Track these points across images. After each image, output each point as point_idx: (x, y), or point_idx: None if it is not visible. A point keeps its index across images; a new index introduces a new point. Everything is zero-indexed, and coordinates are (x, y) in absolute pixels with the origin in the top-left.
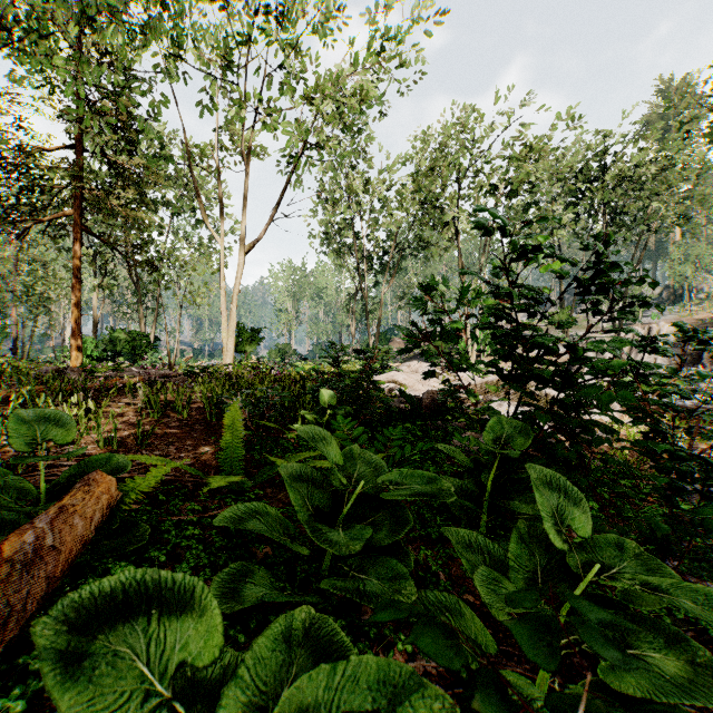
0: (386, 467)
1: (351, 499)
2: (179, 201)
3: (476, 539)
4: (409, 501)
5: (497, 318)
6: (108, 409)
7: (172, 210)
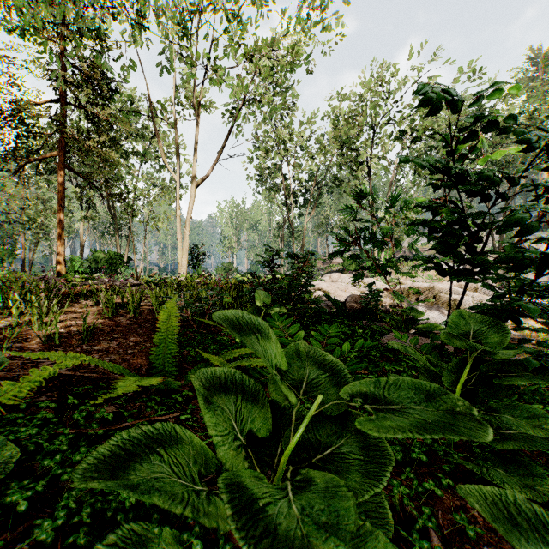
0: (347, 372)
1: (304, 427)
2: (146, 150)
3: (520, 503)
4: (357, 407)
5: (439, 211)
6: (72, 309)
7: (140, 157)
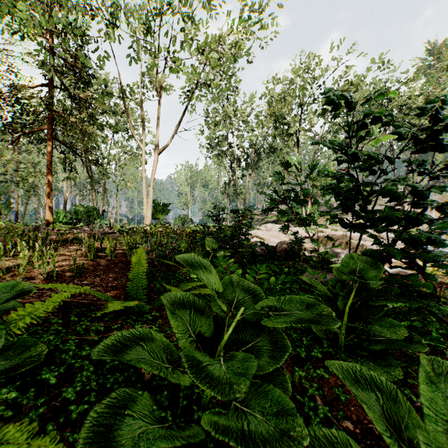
0: (263, 295)
1: (233, 327)
2: (118, 123)
3: (362, 371)
4: None
5: (341, 180)
6: (61, 253)
7: (113, 129)
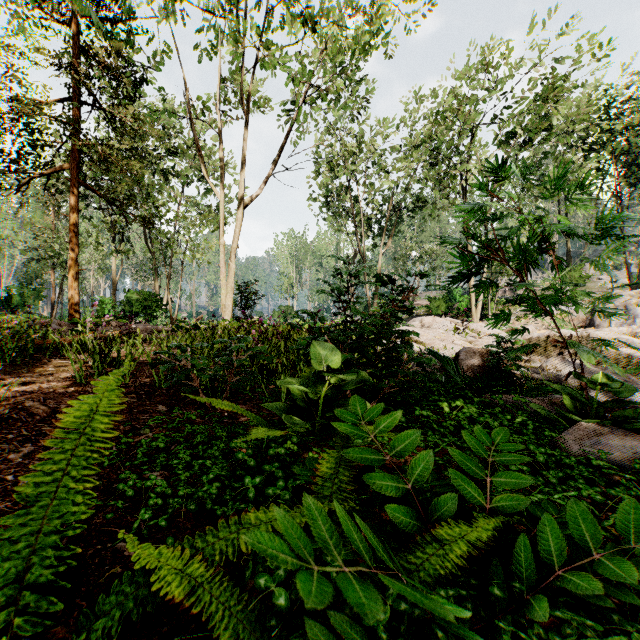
0: None
1: None
2: (188, 169)
3: None
4: None
5: None
6: (40, 368)
7: (181, 178)
